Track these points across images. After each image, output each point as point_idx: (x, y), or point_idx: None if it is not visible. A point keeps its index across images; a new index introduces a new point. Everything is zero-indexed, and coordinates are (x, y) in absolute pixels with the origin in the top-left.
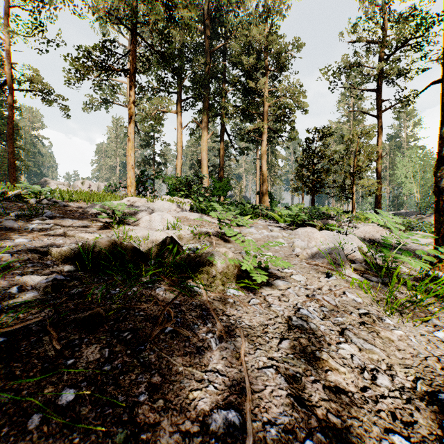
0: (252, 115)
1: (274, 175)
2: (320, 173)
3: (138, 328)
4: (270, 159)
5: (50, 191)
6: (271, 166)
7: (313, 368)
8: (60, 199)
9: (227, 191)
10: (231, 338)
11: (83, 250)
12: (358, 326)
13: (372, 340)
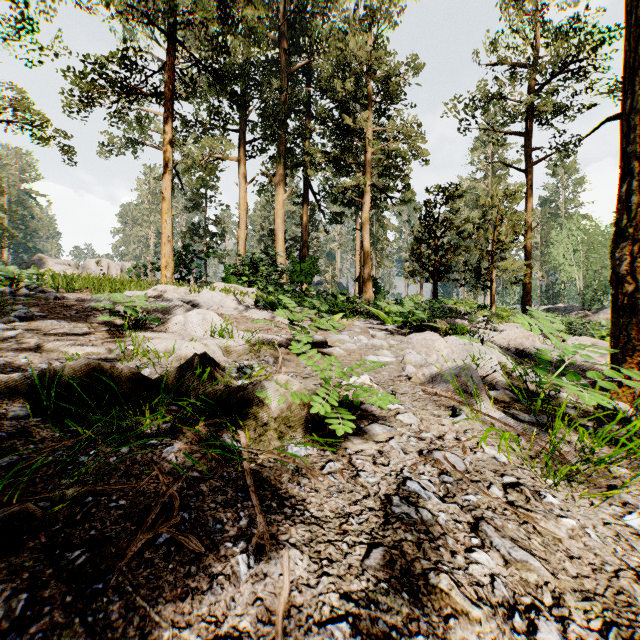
0: (349, 166)
1: (381, 253)
2: (445, 250)
3: (106, 537)
4: (376, 230)
5: (38, 276)
6: (377, 240)
7: (422, 612)
8: (54, 287)
9: (313, 275)
10: (278, 552)
11: (45, 379)
12: (502, 511)
13: (526, 539)
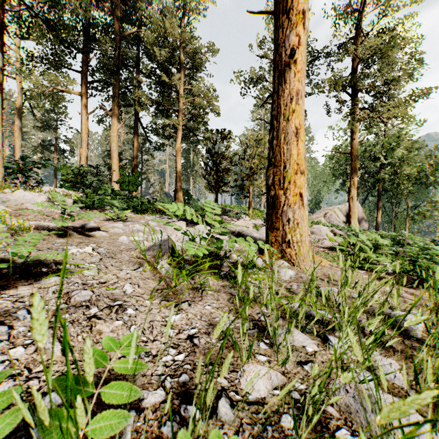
0: (167, 110)
1: (196, 173)
2: (222, 172)
3: None
4: (192, 157)
5: None
6: (193, 164)
7: None
8: None
9: (138, 186)
10: None
11: None
12: (81, 321)
13: (75, 336)
